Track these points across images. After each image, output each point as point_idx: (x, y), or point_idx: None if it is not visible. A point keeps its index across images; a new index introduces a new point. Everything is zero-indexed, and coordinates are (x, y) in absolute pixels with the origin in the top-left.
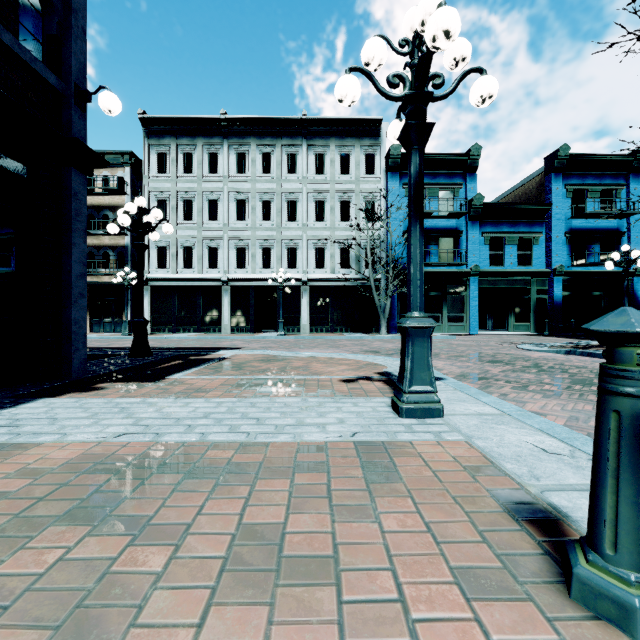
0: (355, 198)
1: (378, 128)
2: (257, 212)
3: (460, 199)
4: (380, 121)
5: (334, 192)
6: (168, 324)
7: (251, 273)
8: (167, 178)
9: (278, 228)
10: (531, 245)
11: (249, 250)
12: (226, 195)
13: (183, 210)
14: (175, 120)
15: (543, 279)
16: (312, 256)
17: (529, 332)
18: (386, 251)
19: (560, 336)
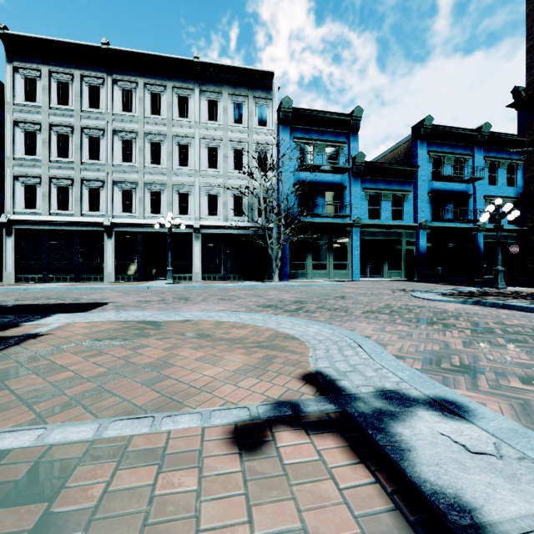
0: (248, 148)
1: (270, 82)
2: (145, 154)
3: (344, 156)
4: (272, 75)
5: (227, 140)
6: (38, 272)
7: (138, 218)
8: (37, 108)
9: (168, 172)
10: (402, 202)
11: (136, 194)
12: (109, 133)
13: (57, 145)
14: (46, 42)
15: (411, 232)
16: (205, 203)
17: (400, 278)
18: (278, 201)
19: (426, 282)
